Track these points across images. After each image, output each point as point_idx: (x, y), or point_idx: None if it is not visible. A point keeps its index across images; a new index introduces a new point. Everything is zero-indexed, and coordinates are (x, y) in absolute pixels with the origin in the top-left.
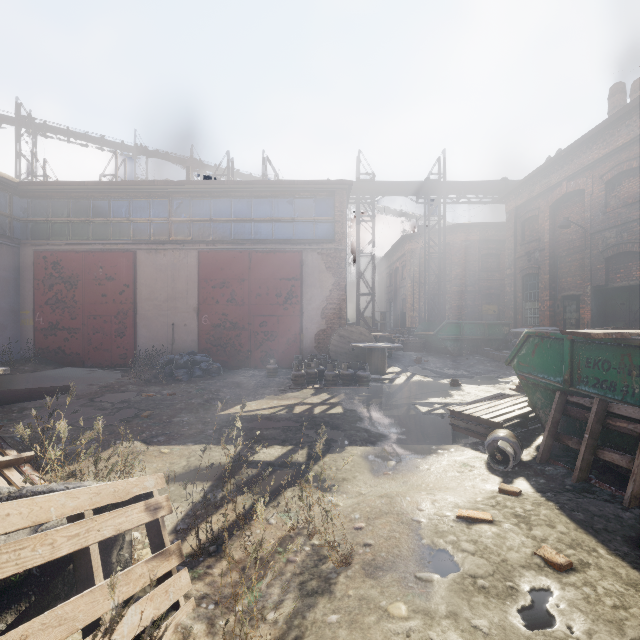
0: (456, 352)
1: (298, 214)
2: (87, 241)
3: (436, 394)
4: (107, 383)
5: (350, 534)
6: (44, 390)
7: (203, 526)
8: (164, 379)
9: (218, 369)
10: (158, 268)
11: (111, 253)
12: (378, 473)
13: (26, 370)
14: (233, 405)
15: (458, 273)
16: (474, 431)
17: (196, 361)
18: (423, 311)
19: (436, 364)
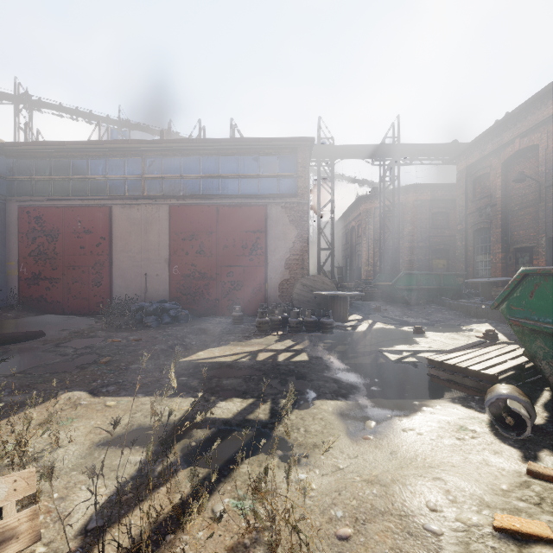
0: (413, 301)
1: (263, 170)
2: (67, 197)
3: (401, 341)
4: (78, 329)
5: (331, 547)
6: (11, 335)
7: (125, 522)
8: (134, 325)
9: (186, 316)
10: (132, 222)
11: (89, 208)
12: (356, 437)
13: (9, 317)
14: (195, 351)
15: (410, 230)
16: (460, 384)
17: (165, 308)
18: (377, 265)
19: (395, 312)
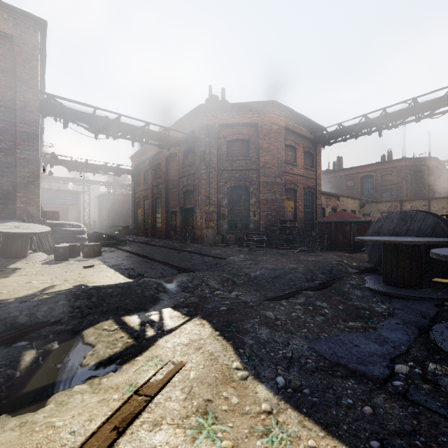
0: None
1: (67, 198)
2: None
3: None
4: None
5: None
6: None
7: None
8: None
9: None
10: None
11: None
12: None
13: None
14: None
15: (121, 209)
16: None
17: None
18: (110, 221)
19: None
